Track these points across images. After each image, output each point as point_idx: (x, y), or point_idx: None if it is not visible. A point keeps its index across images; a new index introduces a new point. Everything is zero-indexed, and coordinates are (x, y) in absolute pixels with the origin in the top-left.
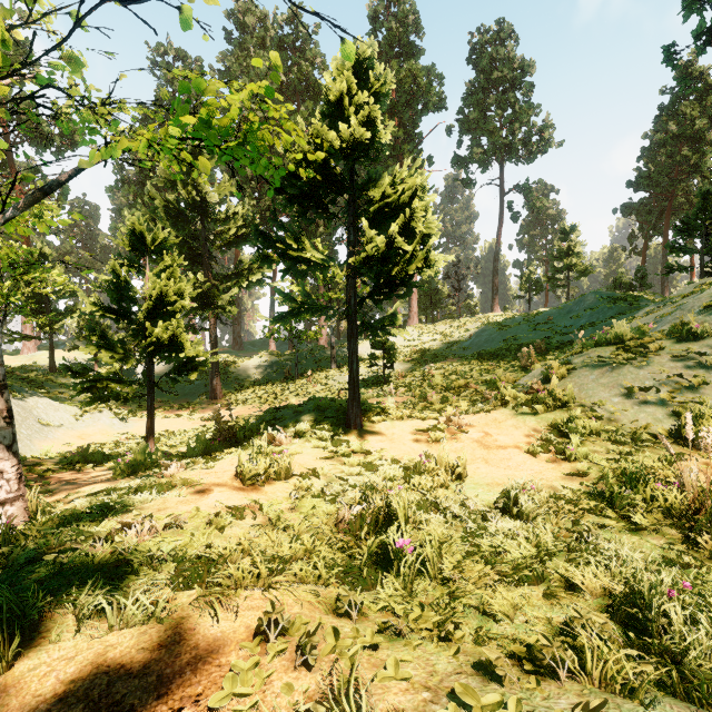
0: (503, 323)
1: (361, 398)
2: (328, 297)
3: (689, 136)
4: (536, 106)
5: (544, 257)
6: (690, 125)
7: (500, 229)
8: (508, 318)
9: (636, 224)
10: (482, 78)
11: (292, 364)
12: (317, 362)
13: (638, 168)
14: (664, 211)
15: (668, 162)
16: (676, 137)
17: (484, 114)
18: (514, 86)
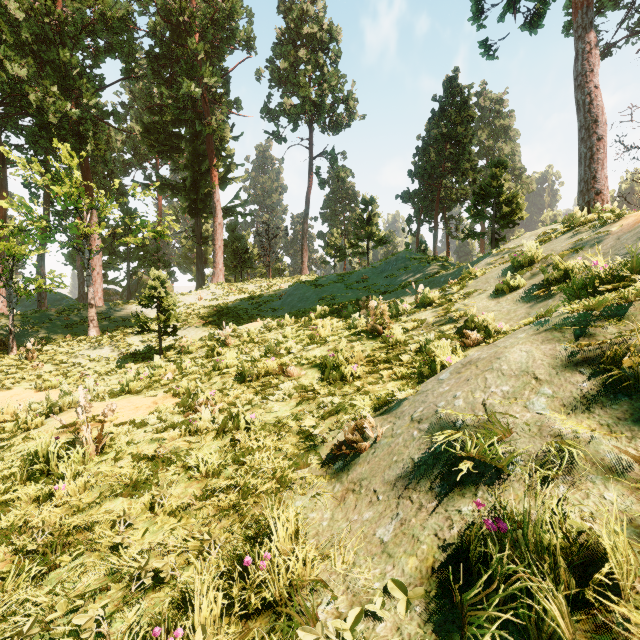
0: (317, 281)
1: (55, 407)
2: (83, 231)
3: (453, 138)
4: (342, 75)
5: (343, 231)
6: (454, 129)
7: (309, 192)
8: (322, 277)
9: (414, 208)
10: (292, 28)
11: (18, 330)
12: (70, 326)
13: (414, 162)
14: (433, 201)
15: (438, 158)
16: (444, 138)
17: (294, 69)
18: (323, 49)
